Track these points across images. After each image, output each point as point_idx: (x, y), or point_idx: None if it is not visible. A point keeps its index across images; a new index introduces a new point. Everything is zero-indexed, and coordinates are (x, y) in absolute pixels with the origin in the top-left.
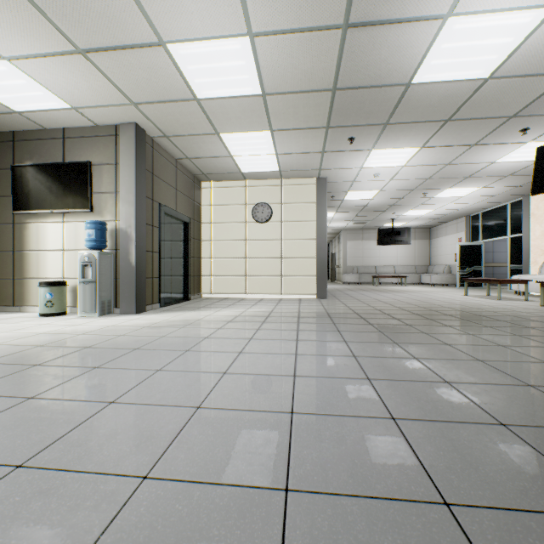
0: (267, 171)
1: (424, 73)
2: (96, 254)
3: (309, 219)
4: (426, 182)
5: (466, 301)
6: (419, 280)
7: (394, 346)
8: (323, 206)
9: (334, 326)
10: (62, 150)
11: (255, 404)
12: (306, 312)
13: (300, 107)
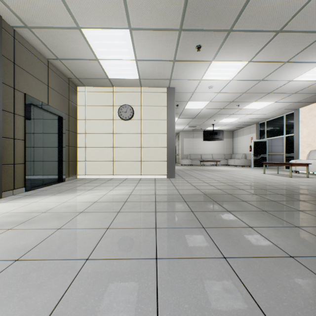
0: (129, 78)
1: None
2: None
3: (162, 118)
4: (241, 96)
5: (271, 178)
6: (227, 163)
7: (302, 269)
8: (172, 108)
9: (195, 217)
10: None
11: None
12: (161, 194)
13: None
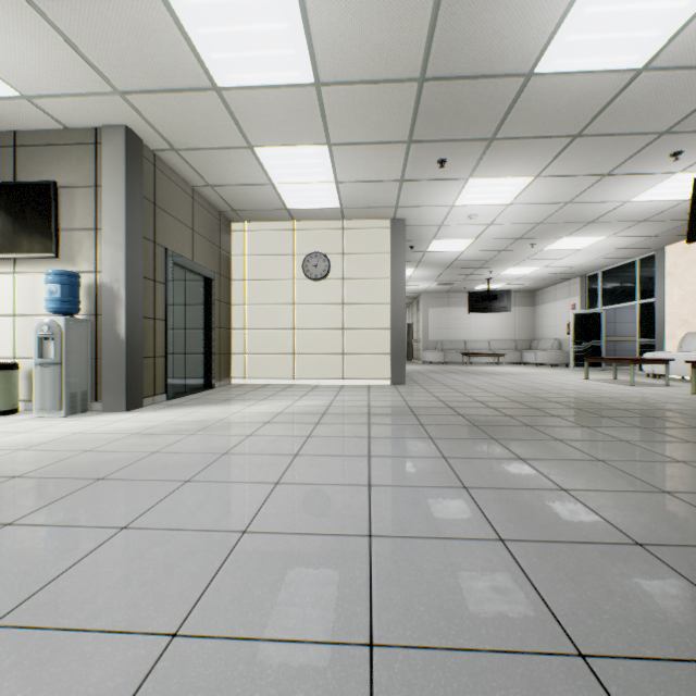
0: (323, 207)
1: (554, 57)
2: (61, 321)
3: (382, 276)
4: (536, 228)
5: (591, 387)
6: (521, 358)
7: (522, 465)
8: (400, 258)
9: (423, 430)
10: (12, 164)
11: (295, 618)
12: (379, 406)
13: (371, 107)
